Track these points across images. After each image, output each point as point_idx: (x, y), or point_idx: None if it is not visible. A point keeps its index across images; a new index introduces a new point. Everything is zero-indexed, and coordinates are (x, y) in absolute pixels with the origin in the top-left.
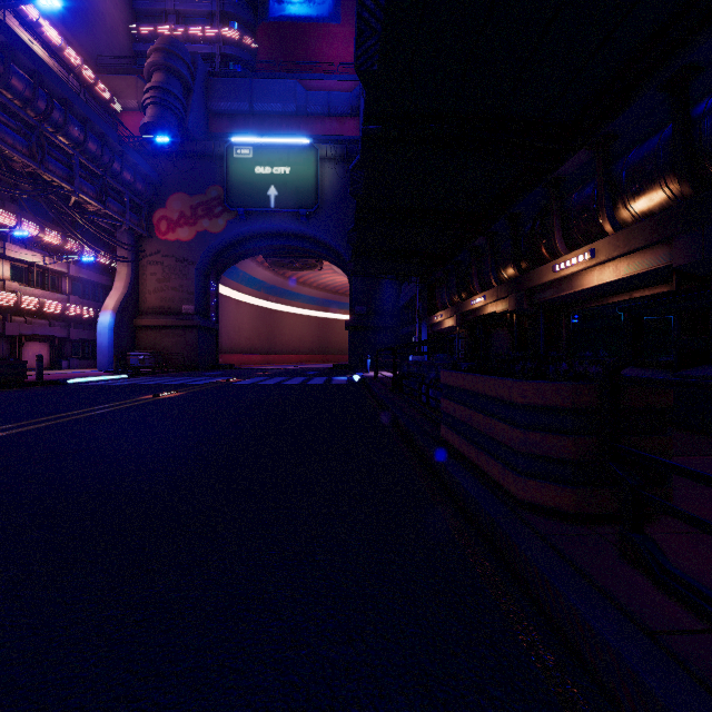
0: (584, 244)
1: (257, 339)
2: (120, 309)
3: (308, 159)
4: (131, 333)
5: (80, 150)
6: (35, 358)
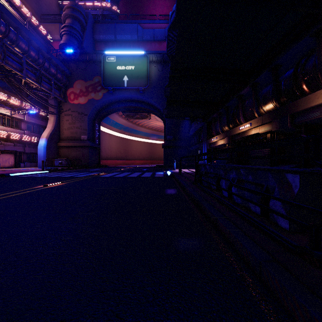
0: None
1: (119, 153)
2: (50, 137)
3: (143, 62)
4: (56, 149)
5: (26, 55)
6: (6, 162)
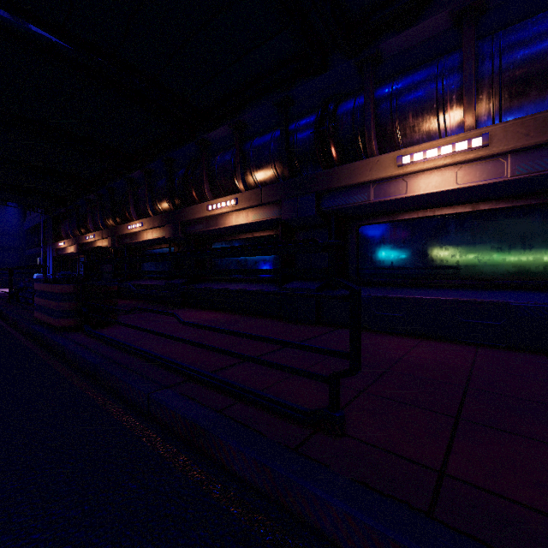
0: (145, 216)
1: None
2: None
3: None
4: None
5: None
6: None
